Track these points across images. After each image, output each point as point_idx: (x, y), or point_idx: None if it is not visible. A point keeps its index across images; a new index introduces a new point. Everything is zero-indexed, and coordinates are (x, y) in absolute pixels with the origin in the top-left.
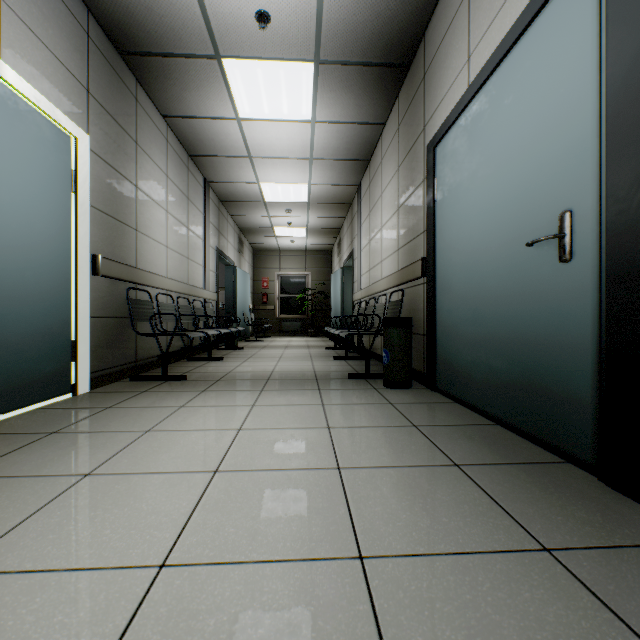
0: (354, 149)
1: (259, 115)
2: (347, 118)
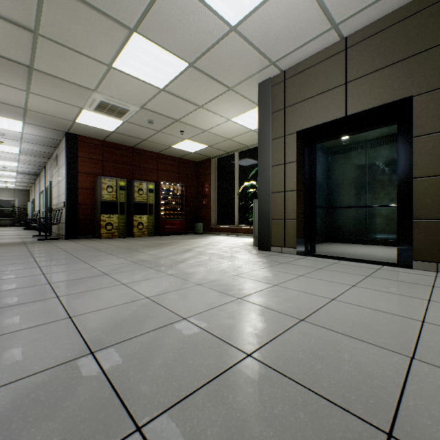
0: (31, 178)
1: (0, 173)
2: (27, 176)
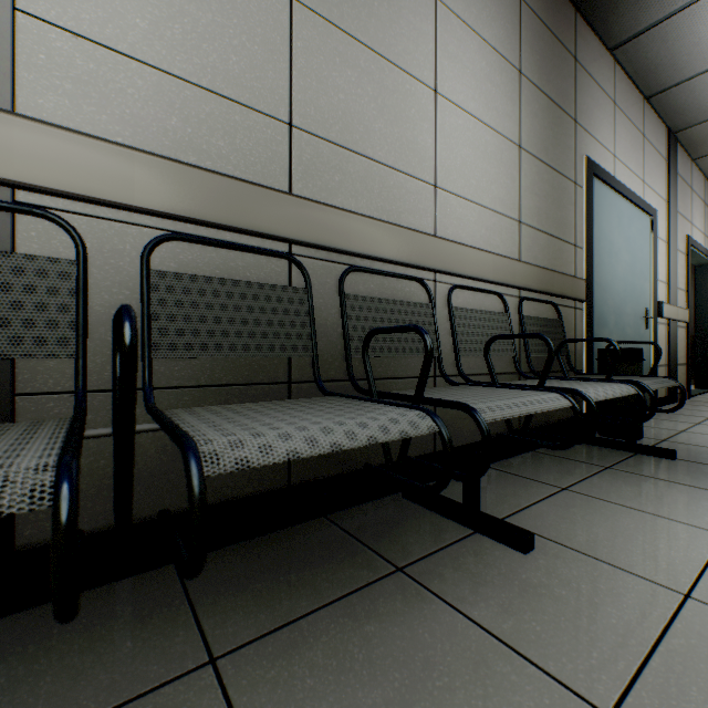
0: None
1: None
2: None
